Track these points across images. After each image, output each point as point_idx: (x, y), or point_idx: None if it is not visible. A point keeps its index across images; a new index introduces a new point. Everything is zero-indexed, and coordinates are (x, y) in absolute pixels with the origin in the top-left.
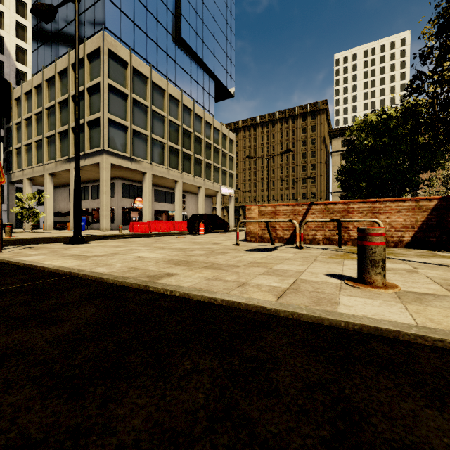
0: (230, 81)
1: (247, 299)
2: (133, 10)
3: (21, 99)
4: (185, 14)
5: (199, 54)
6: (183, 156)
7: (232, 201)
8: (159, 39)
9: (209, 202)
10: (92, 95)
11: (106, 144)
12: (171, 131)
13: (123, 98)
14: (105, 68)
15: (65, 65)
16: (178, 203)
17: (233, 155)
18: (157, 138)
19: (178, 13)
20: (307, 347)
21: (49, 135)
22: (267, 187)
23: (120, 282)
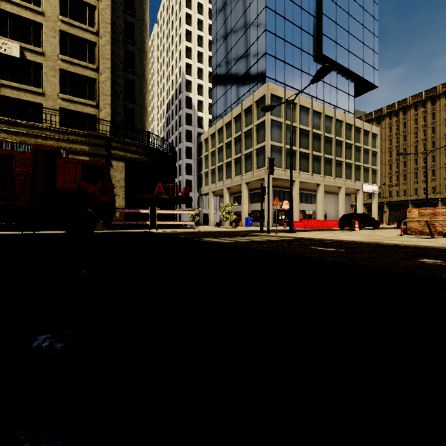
0: (373, 72)
1: (421, 245)
2: (284, 52)
3: (208, 139)
4: (325, 32)
5: (339, 61)
6: (325, 161)
7: (375, 198)
8: (303, 65)
9: (347, 200)
10: (258, 129)
11: None
12: (314, 142)
13: (279, 126)
14: None
15: (238, 112)
16: (320, 204)
17: (376, 150)
18: (304, 151)
19: (319, 34)
20: (442, 250)
21: (227, 161)
22: (423, 178)
23: (363, 242)
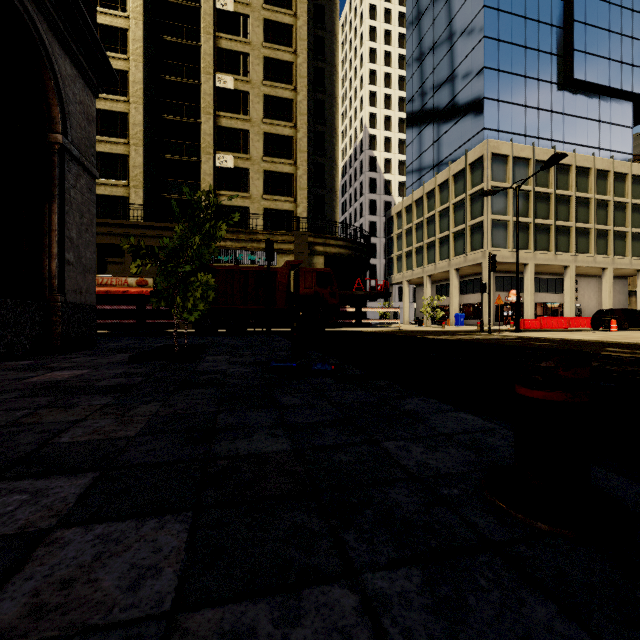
0: None
1: None
2: (511, 90)
3: (402, 213)
4: (578, 45)
5: (602, 82)
6: (577, 232)
7: None
8: (540, 101)
9: (621, 285)
10: (473, 200)
11: (489, 245)
12: (558, 207)
13: (503, 194)
14: (488, 173)
15: (445, 178)
16: (568, 294)
17: None
18: (541, 222)
19: (568, 50)
20: None
21: (429, 241)
22: None
23: (589, 340)
